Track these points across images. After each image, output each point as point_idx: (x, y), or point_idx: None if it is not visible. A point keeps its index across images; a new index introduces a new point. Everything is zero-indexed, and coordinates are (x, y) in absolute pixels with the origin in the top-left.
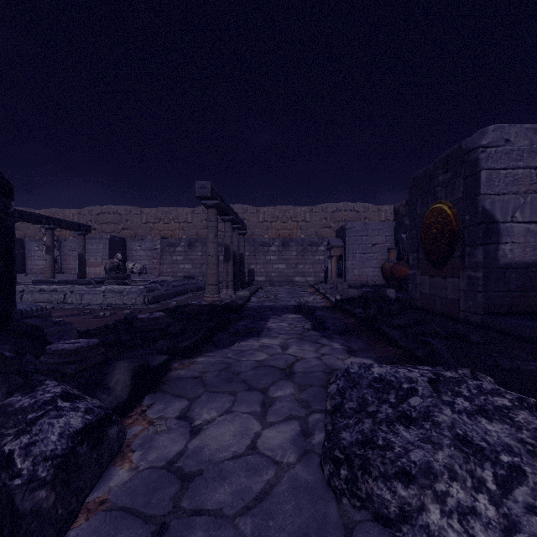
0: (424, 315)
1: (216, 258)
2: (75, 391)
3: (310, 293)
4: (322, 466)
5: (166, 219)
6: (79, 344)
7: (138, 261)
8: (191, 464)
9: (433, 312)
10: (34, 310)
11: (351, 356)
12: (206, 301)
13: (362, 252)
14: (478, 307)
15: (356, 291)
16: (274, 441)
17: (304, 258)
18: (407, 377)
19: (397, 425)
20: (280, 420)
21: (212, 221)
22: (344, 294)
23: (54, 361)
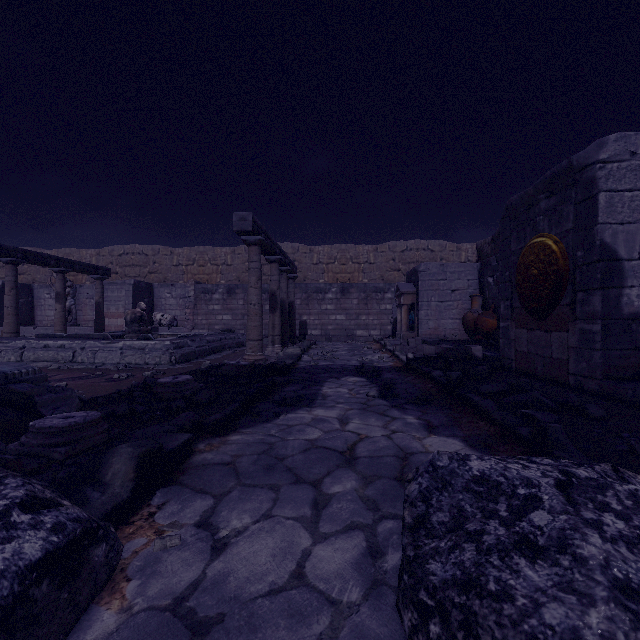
0: (522, 378)
1: (260, 307)
2: (47, 493)
3: (374, 350)
4: (400, 610)
5: (201, 260)
6: (73, 419)
7: (168, 311)
8: (209, 603)
9: (532, 375)
10: (24, 373)
11: (430, 434)
12: (247, 360)
13: (439, 299)
14: (595, 370)
15: (432, 348)
16: (330, 565)
17: (368, 308)
18: (523, 477)
19: (515, 557)
20: (338, 531)
21: (254, 262)
22: (418, 352)
23: (38, 442)
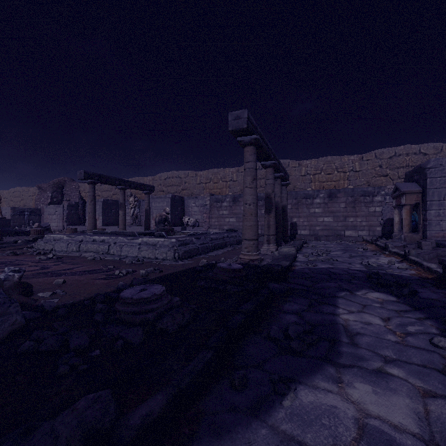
0: None
1: (255, 207)
2: None
3: (372, 251)
4: None
5: (215, 179)
6: None
7: (193, 216)
8: None
9: None
10: None
11: None
12: (242, 259)
13: None
14: None
15: None
16: None
17: (355, 210)
18: None
19: None
20: None
21: (249, 162)
22: None
23: None
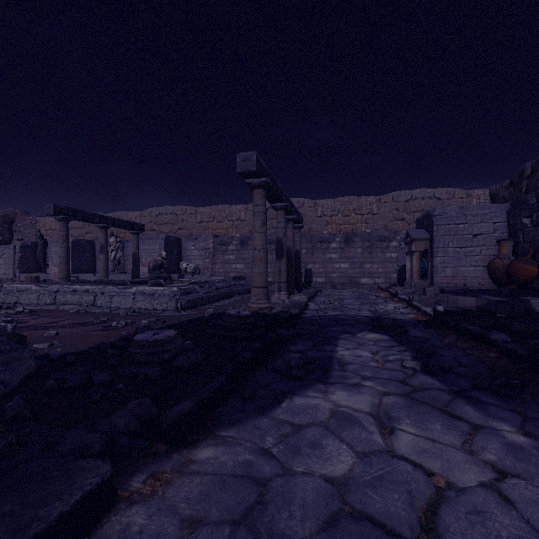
0: None
1: (264, 253)
2: None
3: (384, 298)
4: None
5: (219, 217)
6: None
7: (193, 261)
8: None
9: None
10: None
11: None
12: (251, 308)
13: (458, 245)
14: None
15: (468, 300)
16: None
17: (372, 256)
18: None
19: None
20: None
21: (259, 205)
22: (449, 304)
23: None
